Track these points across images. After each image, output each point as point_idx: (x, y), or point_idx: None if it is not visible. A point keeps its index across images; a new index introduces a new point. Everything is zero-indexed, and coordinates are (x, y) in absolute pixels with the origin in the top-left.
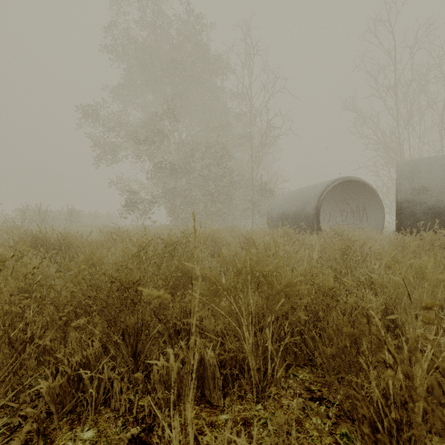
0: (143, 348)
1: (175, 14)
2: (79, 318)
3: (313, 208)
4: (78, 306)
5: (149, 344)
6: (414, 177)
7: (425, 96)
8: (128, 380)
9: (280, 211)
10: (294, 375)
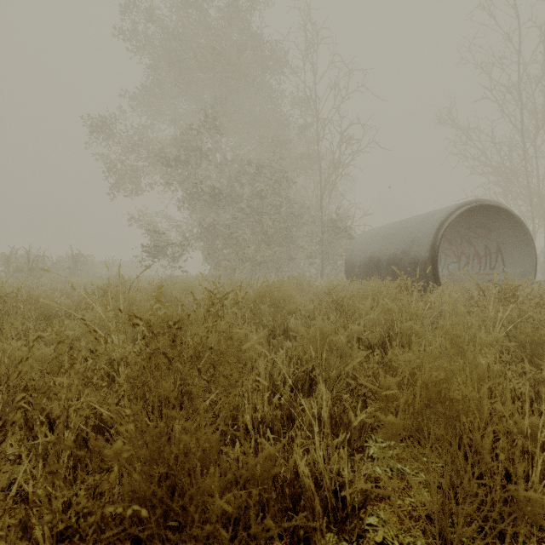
0: None
1: None
2: None
3: (426, 250)
4: None
5: None
6: None
7: None
8: None
9: (367, 254)
10: None
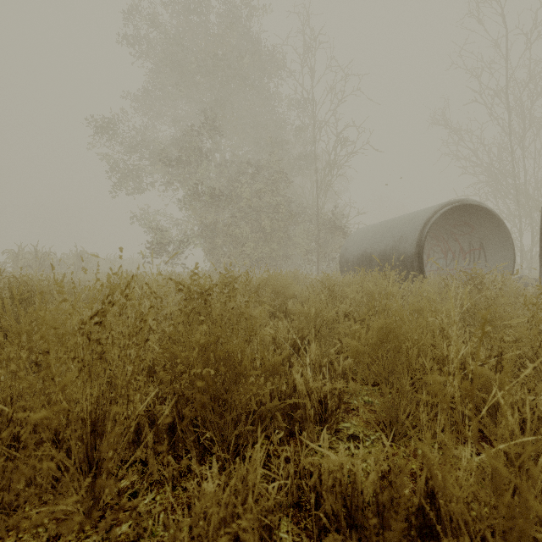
0: None
1: None
2: None
3: (413, 245)
4: None
5: None
6: None
7: None
8: None
9: (360, 251)
10: None
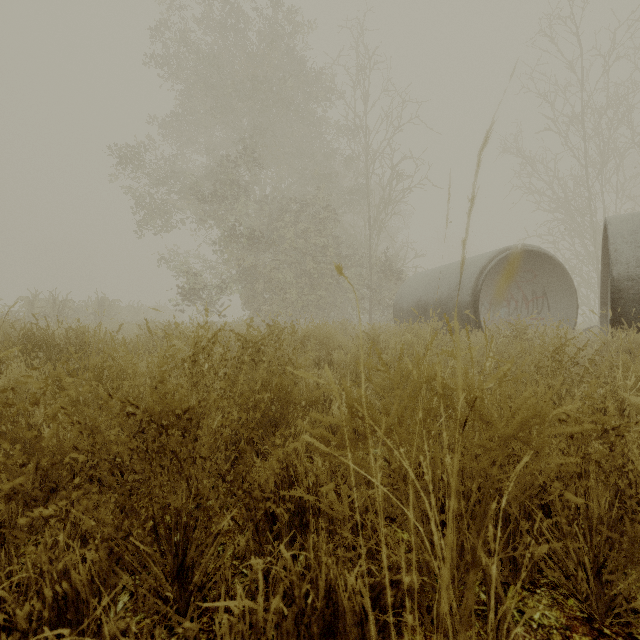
0: (199, 558)
1: (255, 8)
2: (54, 495)
3: (468, 294)
4: (50, 469)
5: (212, 550)
6: (639, 240)
7: (629, 128)
8: (166, 625)
9: (414, 299)
10: (521, 612)
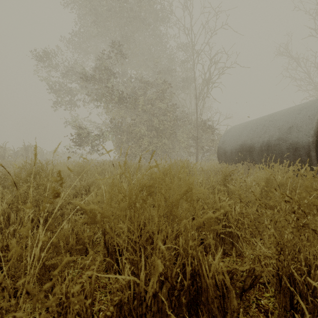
0: None
1: None
2: None
3: (309, 134)
4: None
5: None
6: None
7: None
8: None
9: (238, 143)
10: None
